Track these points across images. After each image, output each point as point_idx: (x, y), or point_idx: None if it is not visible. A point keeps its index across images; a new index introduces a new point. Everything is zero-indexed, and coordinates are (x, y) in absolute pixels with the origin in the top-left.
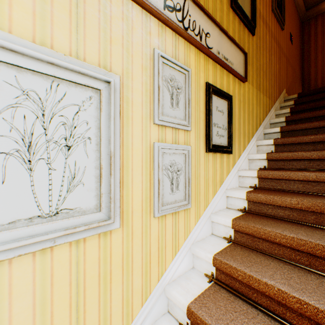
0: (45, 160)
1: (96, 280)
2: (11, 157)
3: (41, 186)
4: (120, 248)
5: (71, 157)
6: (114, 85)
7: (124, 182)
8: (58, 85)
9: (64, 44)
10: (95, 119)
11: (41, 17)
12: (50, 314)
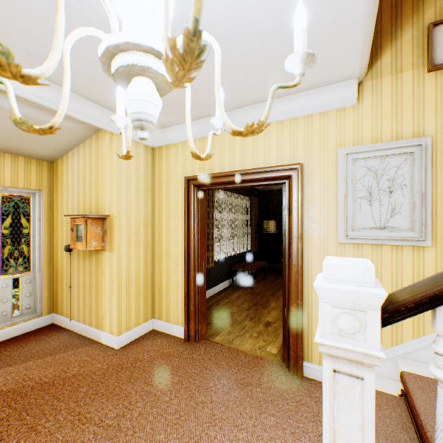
0: (377, 200)
1: (409, 277)
2: (362, 199)
3: (375, 213)
4: (432, 263)
5: (391, 197)
6: (423, 146)
7: (436, 214)
8: (383, 159)
9: (387, 135)
10: (409, 172)
11: (375, 128)
12: (379, 280)
